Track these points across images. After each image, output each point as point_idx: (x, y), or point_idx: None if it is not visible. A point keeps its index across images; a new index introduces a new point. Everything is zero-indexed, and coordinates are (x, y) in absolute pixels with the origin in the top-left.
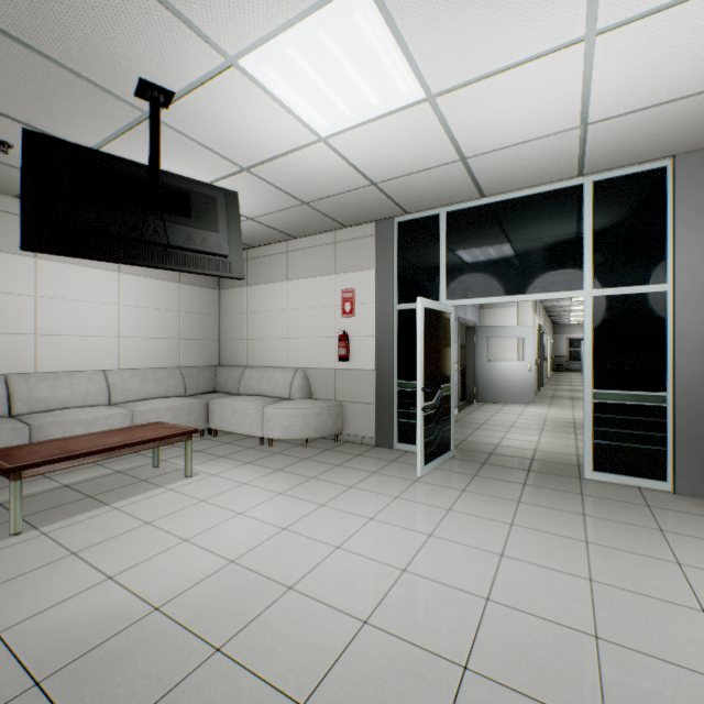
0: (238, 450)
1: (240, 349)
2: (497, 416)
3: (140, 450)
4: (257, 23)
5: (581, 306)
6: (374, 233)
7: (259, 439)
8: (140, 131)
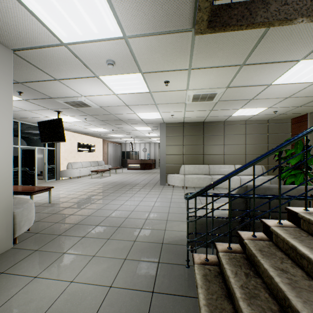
0: None
1: None
2: None
3: None
4: (76, 118)
5: None
6: None
7: None
8: (42, 107)
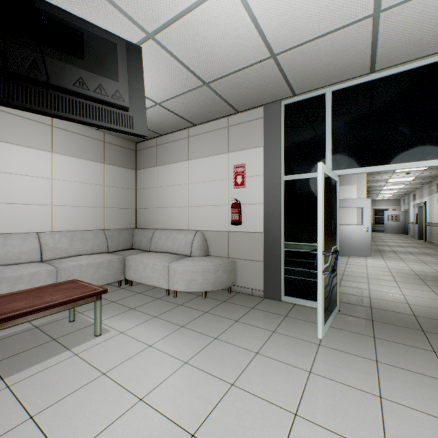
0: (147, 301)
1: (151, 215)
2: (349, 267)
3: (42, 316)
4: None
5: (391, 186)
6: (263, 116)
7: (165, 289)
8: None
